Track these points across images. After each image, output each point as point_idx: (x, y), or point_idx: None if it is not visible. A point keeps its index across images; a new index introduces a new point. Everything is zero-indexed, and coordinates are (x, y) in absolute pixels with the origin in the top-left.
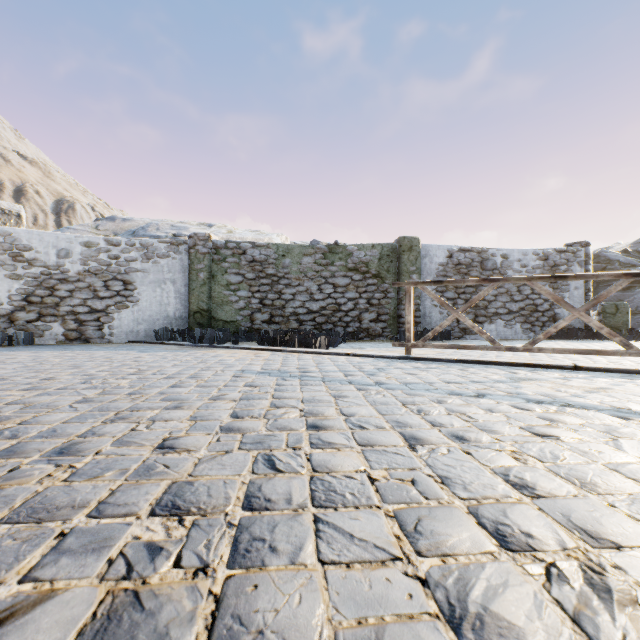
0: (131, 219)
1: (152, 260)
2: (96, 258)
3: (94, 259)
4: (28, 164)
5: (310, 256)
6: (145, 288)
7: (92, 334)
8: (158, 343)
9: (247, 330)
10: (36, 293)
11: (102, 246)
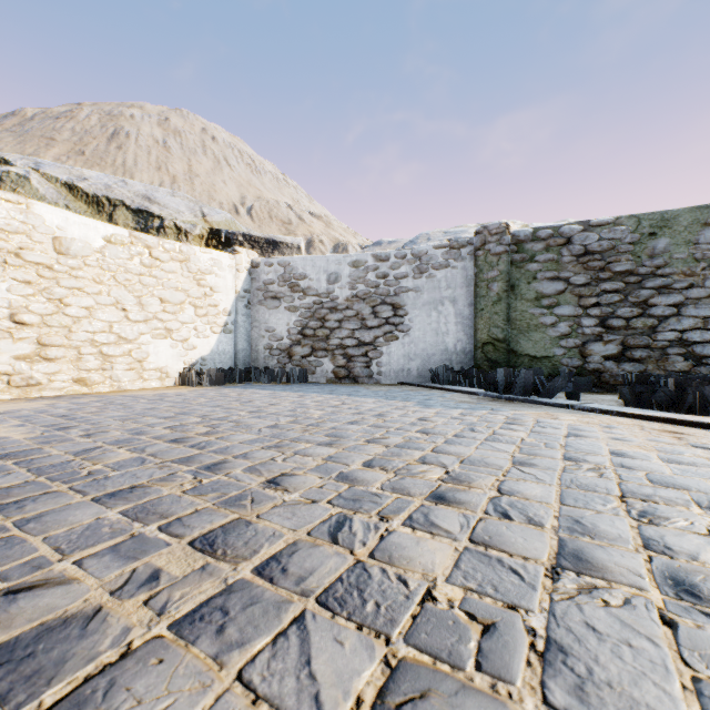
0: (396, 241)
1: (425, 274)
2: (363, 279)
3: (361, 281)
4: (315, 220)
5: None
6: (417, 312)
7: (359, 372)
8: (436, 388)
9: (573, 372)
10: (309, 325)
11: (369, 264)
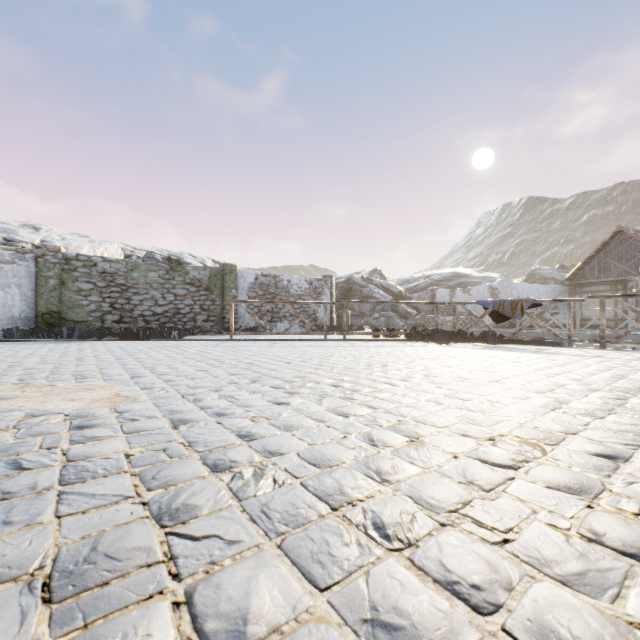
0: None
1: None
2: None
3: None
4: None
5: (155, 272)
6: None
7: None
8: (14, 340)
9: (98, 328)
10: None
11: None
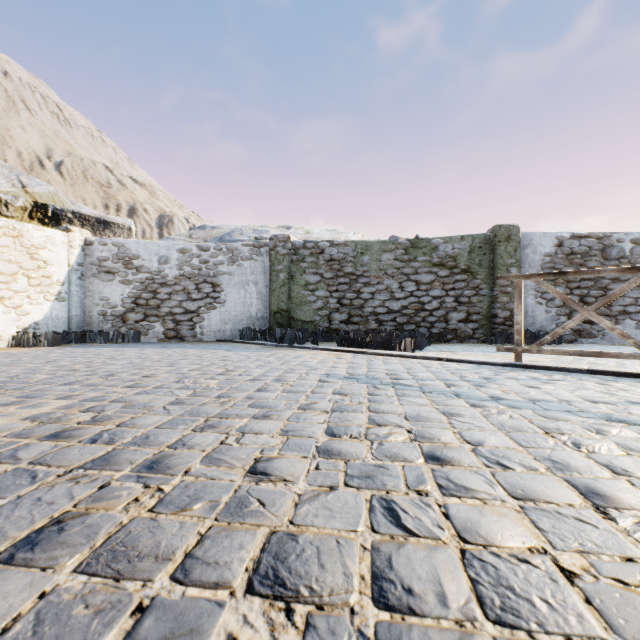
0: (218, 227)
1: (236, 263)
2: (189, 263)
3: (188, 264)
4: (138, 187)
5: (390, 252)
6: (230, 290)
7: (186, 333)
8: (242, 342)
9: (325, 330)
10: (142, 296)
11: (194, 252)
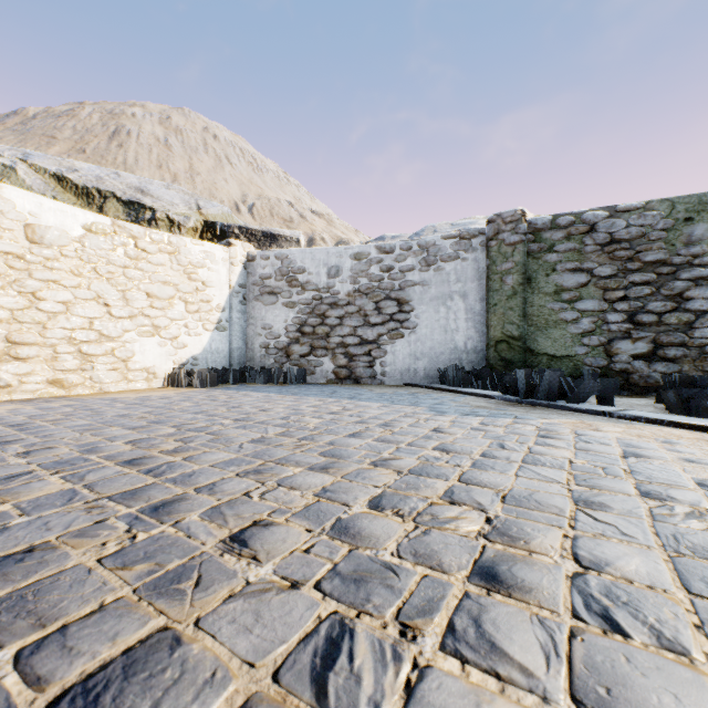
0: (399, 235)
1: (433, 266)
2: (366, 273)
3: (364, 274)
4: (317, 218)
5: None
6: (424, 308)
7: (362, 372)
8: (446, 390)
9: (597, 373)
10: (308, 322)
11: (373, 256)
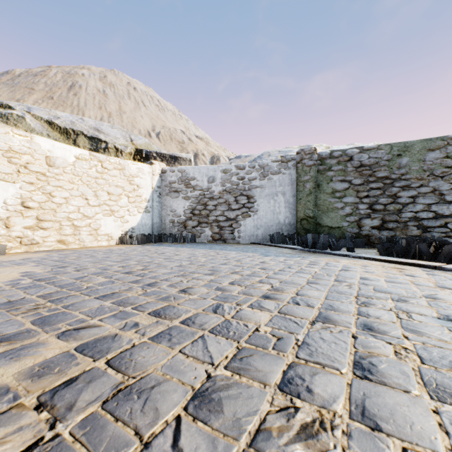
0: (250, 155)
1: (267, 177)
2: (229, 180)
3: (228, 181)
4: (199, 140)
5: (438, 150)
6: (262, 200)
7: (227, 236)
8: (272, 245)
9: (353, 236)
10: (197, 208)
11: (233, 171)
